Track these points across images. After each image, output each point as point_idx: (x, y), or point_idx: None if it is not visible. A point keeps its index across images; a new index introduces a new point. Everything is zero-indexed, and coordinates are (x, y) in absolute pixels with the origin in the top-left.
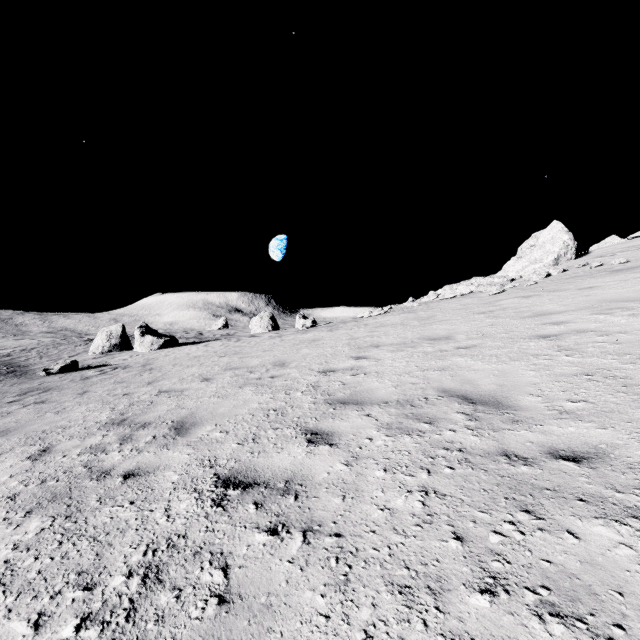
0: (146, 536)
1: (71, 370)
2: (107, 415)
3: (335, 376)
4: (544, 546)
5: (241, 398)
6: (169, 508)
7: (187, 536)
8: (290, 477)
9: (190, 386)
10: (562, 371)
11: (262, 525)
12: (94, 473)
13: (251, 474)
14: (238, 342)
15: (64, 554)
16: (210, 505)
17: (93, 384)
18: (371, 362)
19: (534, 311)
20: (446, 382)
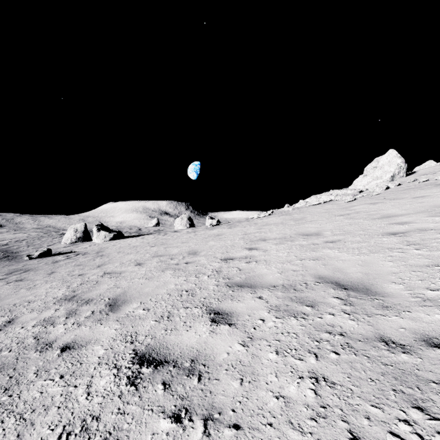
0: (65, 416)
1: (47, 256)
2: (63, 292)
3: (233, 263)
4: None
5: (162, 280)
6: (90, 384)
7: (100, 418)
8: (195, 356)
9: (127, 269)
10: (415, 262)
11: (167, 409)
12: (40, 345)
13: (163, 351)
14: (165, 236)
15: None
16: (125, 383)
17: (59, 266)
18: (260, 252)
19: (381, 214)
20: (320, 270)
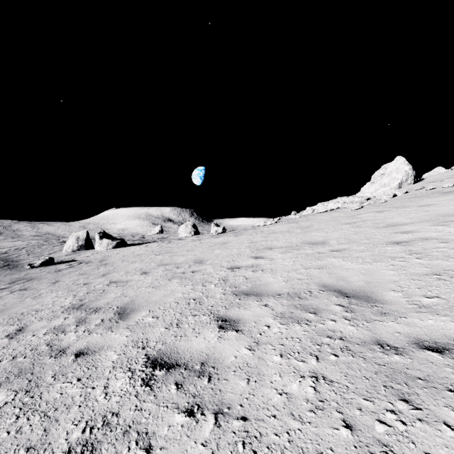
0: (86, 413)
1: (49, 264)
2: (70, 301)
3: (240, 272)
4: (425, 438)
5: (169, 289)
6: (107, 386)
7: (119, 414)
8: (205, 360)
9: (132, 278)
10: (415, 271)
11: (181, 406)
12: (53, 351)
13: (174, 356)
14: (169, 244)
15: (18, 428)
16: (140, 384)
17: (63, 275)
18: (266, 261)
19: (387, 222)
20: (325, 278)
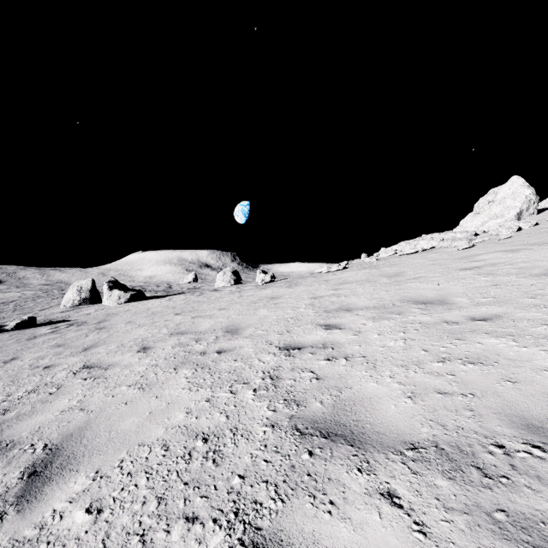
0: None
1: (28, 326)
2: None
3: (302, 359)
4: None
5: (167, 394)
6: None
7: None
8: None
9: (121, 359)
10: None
11: None
12: None
13: None
14: (199, 297)
15: None
16: None
17: (31, 347)
18: (349, 336)
19: (544, 267)
20: (512, 397)
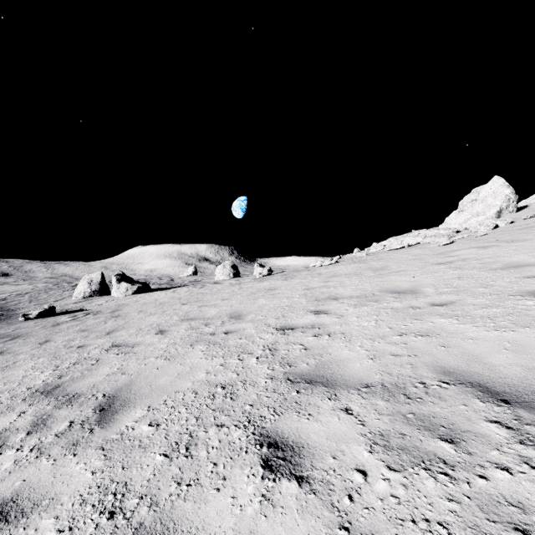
0: None
1: (48, 315)
2: (45, 377)
3: (294, 336)
4: None
5: (189, 362)
6: None
7: None
8: None
9: (143, 340)
10: None
11: None
12: None
13: None
14: (202, 289)
15: None
16: None
17: (59, 332)
18: (333, 319)
19: (503, 262)
20: (441, 356)
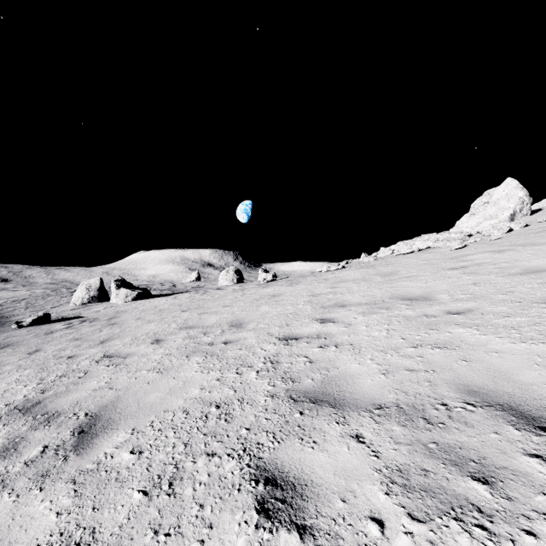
0: None
1: (43, 322)
2: (27, 391)
3: (298, 347)
4: None
5: (182, 376)
6: None
7: None
8: None
9: (137, 350)
10: None
11: None
12: None
13: None
14: (204, 295)
15: None
16: None
17: (51, 340)
18: (340, 328)
19: (522, 267)
20: (463, 372)
